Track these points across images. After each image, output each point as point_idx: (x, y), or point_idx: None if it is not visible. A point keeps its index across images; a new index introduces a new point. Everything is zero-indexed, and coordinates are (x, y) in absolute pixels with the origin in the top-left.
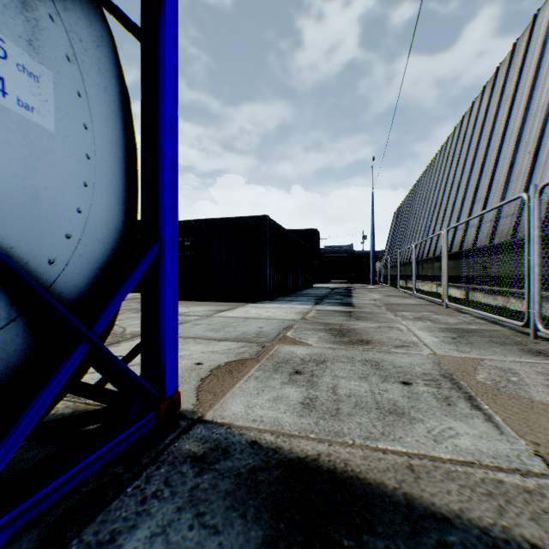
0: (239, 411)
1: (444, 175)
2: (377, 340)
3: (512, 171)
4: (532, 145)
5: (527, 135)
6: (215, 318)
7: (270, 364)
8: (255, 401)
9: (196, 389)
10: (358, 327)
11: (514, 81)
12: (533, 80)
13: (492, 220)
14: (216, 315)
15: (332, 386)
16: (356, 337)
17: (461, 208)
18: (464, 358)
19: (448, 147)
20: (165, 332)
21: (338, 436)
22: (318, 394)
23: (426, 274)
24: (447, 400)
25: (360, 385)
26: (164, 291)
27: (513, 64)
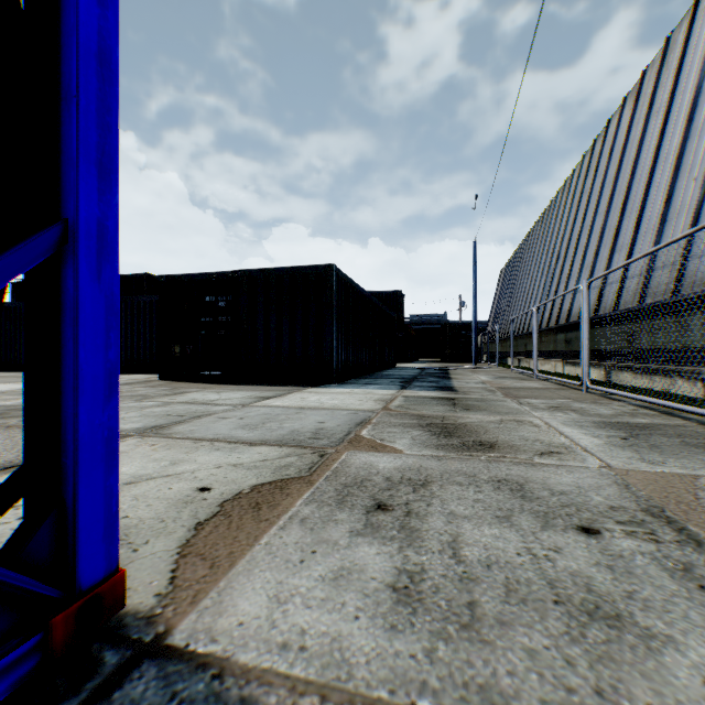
0: (255, 614)
1: (570, 218)
2: (506, 442)
3: (670, 205)
4: (699, 168)
5: (691, 156)
6: (255, 408)
7: (331, 490)
8: (293, 581)
9: (177, 551)
10: (469, 421)
11: (669, 87)
12: (698, 81)
13: (642, 273)
14: (257, 403)
15: (449, 539)
16: (471, 437)
17: (594, 261)
18: (662, 474)
19: (574, 183)
20: (74, 439)
21: (490, 704)
22: (425, 560)
23: (546, 349)
24: (690, 573)
25: (503, 536)
26: (72, 342)
27: (666, 65)
